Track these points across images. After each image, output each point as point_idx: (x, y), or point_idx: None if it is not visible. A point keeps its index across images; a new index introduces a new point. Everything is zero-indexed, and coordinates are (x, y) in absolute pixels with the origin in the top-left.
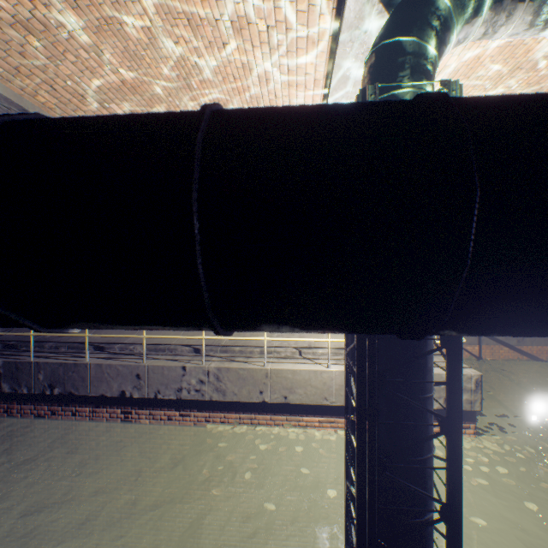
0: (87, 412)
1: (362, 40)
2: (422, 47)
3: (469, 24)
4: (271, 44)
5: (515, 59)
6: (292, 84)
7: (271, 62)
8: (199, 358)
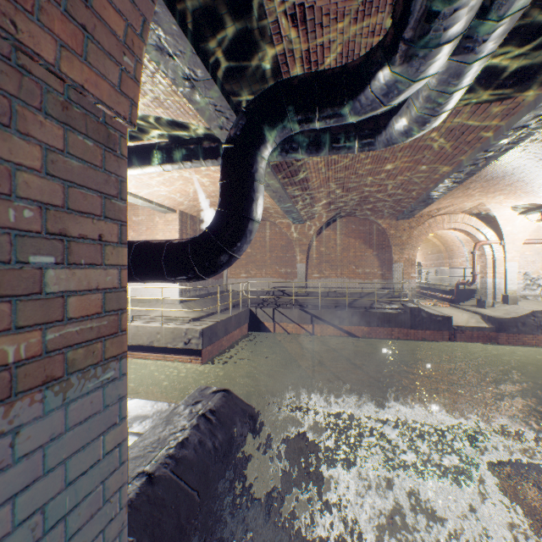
0: None
1: None
2: None
3: None
4: None
5: None
6: None
7: None
8: None
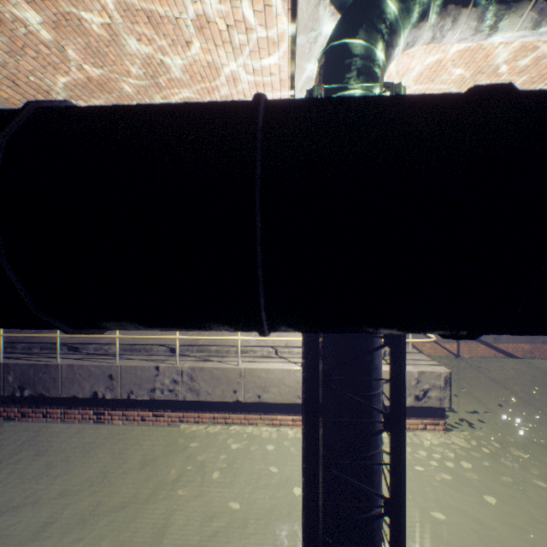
0: (59, 413)
1: (319, 42)
2: (368, 49)
3: (416, 28)
4: (233, 44)
5: (476, 63)
6: (259, 84)
7: (236, 62)
8: (174, 358)
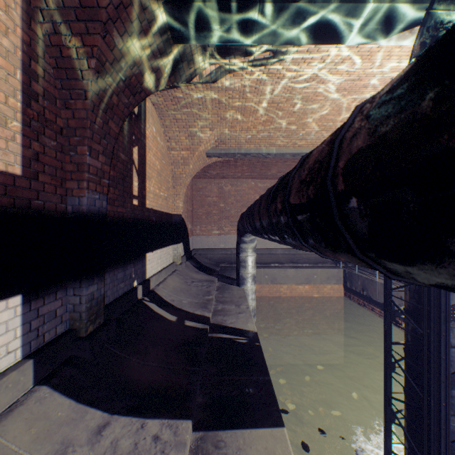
0: (377, 311)
1: None
2: None
3: None
4: None
5: None
6: None
7: None
8: None
